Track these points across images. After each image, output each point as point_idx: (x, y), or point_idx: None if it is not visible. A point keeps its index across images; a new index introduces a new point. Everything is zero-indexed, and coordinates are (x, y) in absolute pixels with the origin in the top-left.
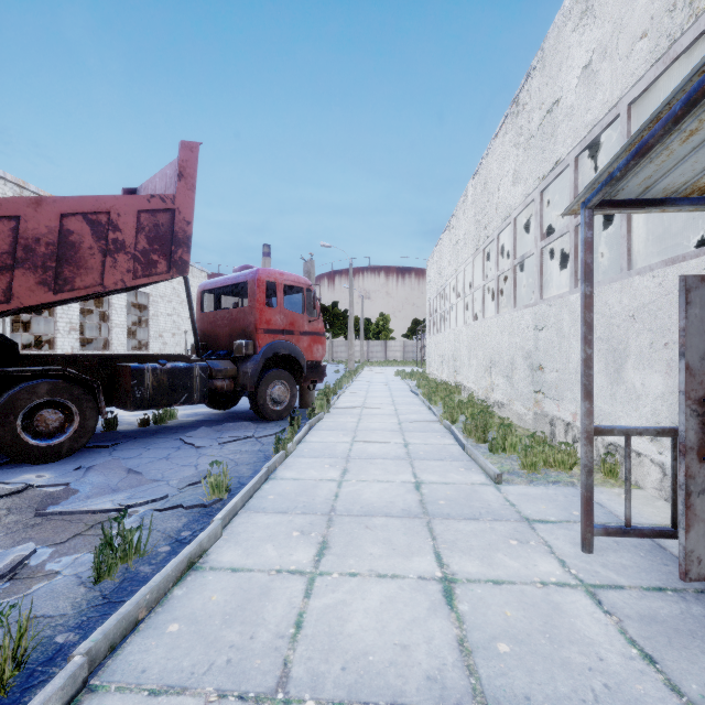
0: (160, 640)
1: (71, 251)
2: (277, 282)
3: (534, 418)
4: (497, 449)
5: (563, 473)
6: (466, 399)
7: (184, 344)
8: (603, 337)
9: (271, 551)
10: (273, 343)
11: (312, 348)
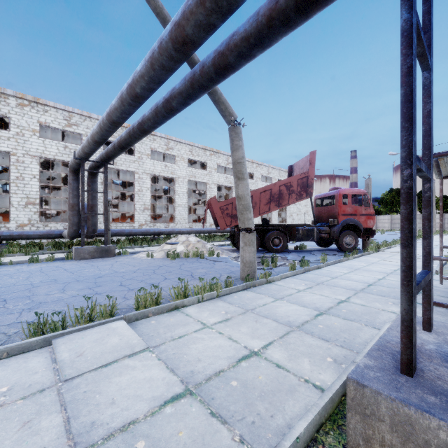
0: (314, 272)
1: (281, 195)
2: (347, 194)
3: None
4: None
5: None
6: None
7: (302, 219)
8: None
9: (337, 270)
10: (346, 219)
11: (366, 221)
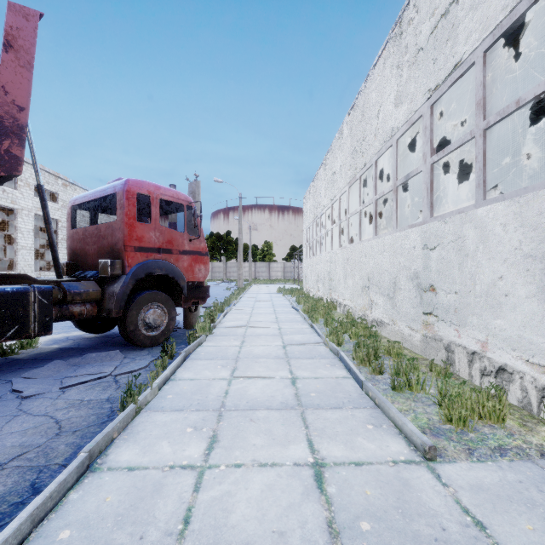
0: None
1: None
2: (151, 196)
3: (424, 340)
4: (401, 387)
5: (496, 427)
6: (342, 315)
7: None
8: (535, 254)
9: None
10: (146, 262)
11: (193, 268)
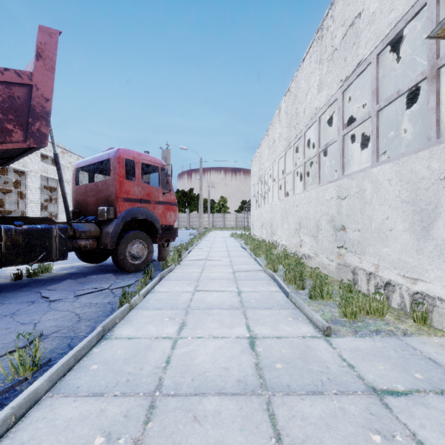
0: None
1: None
2: (135, 160)
3: (337, 267)
4: (315, 297)
5: (378, 319)
6: (280, 252)
7: None
8: (408, 200)
9: None
10: (132, 209)
11: (166, 214)
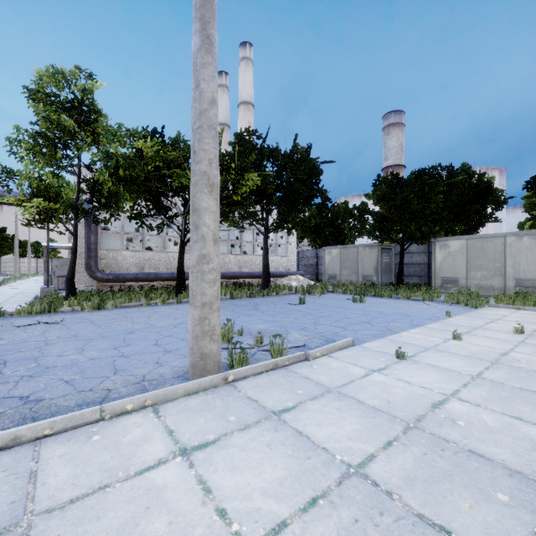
0: None
1: None
2: None
3: None
4: None
5: None
6: None
7: None
8: None
9: None
10: None
11: None
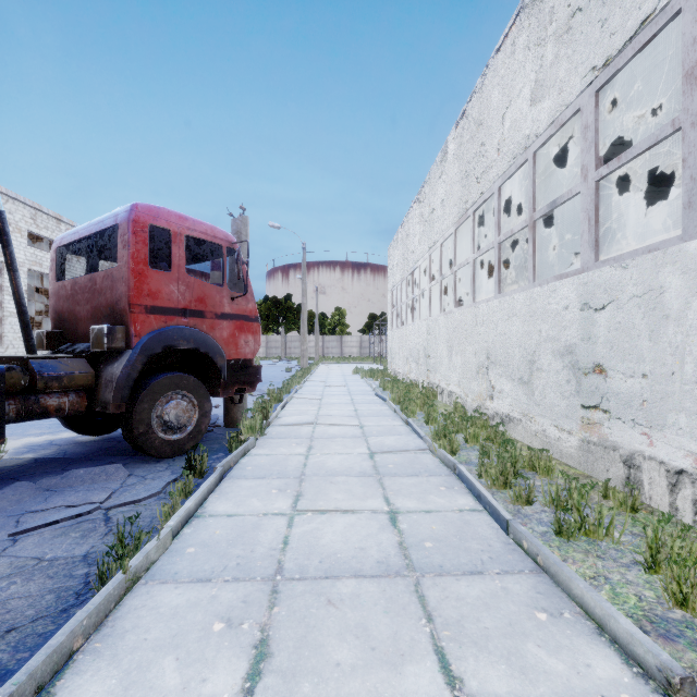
0: None
1: None
2: (172, 230)
3: (583, 447)
4: (571, 531)
5: None
6: (446, 405)
7: None
8: None
9: None
10: (164, 329)
11: (237, 340)
